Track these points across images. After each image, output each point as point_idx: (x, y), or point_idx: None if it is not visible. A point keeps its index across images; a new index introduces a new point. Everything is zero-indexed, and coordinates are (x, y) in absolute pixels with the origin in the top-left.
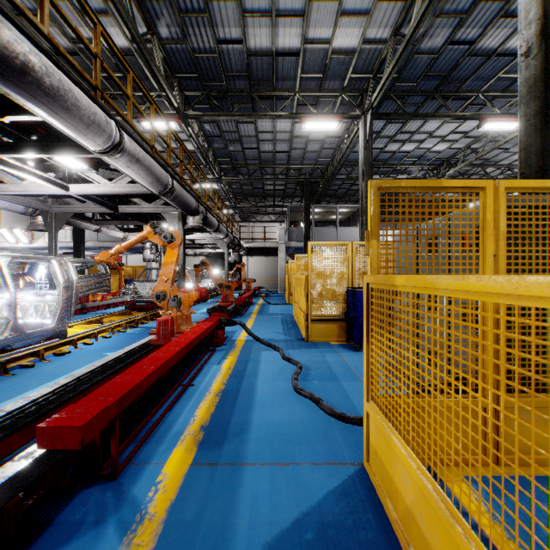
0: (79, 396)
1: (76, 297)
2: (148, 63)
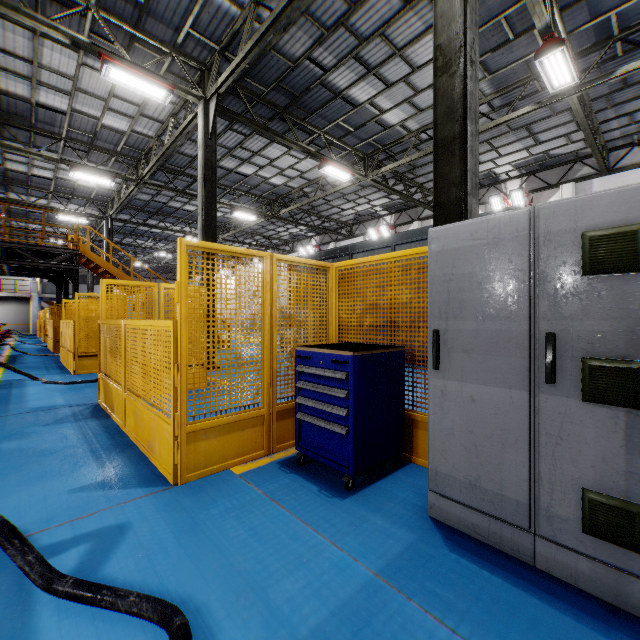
0: None
1: None
2: None
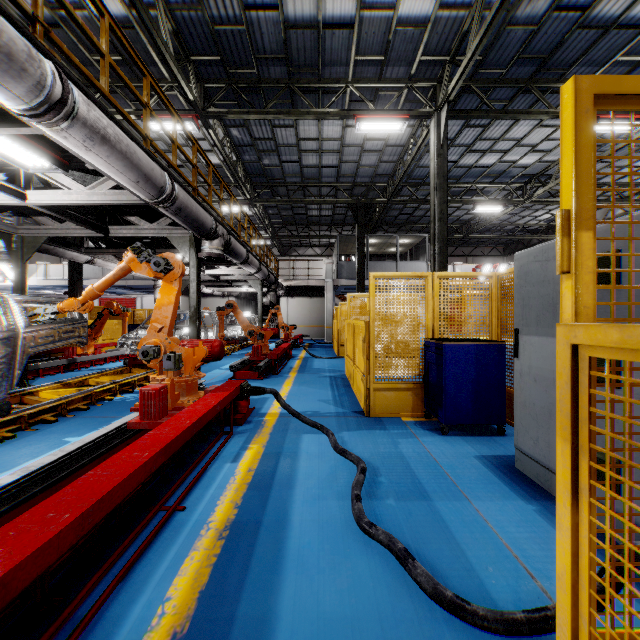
0: None
1: (25, 354)
2: (149, 33)
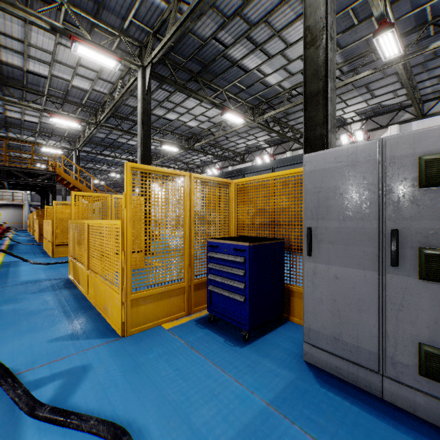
0: None
1: None
2: None
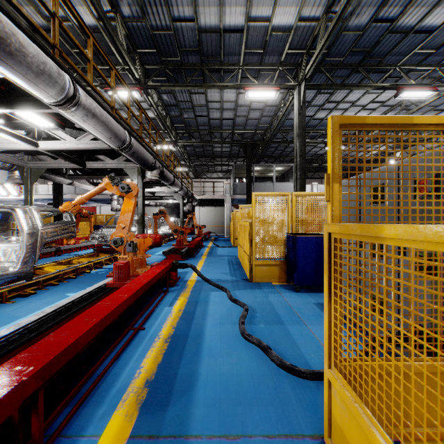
0: (23, 346)
1: (41, 243)
2: (112, 37)
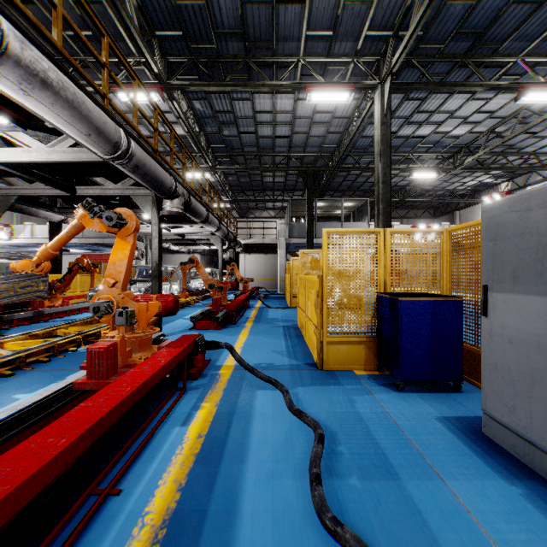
0: None
1: None
2: (114, 5)
